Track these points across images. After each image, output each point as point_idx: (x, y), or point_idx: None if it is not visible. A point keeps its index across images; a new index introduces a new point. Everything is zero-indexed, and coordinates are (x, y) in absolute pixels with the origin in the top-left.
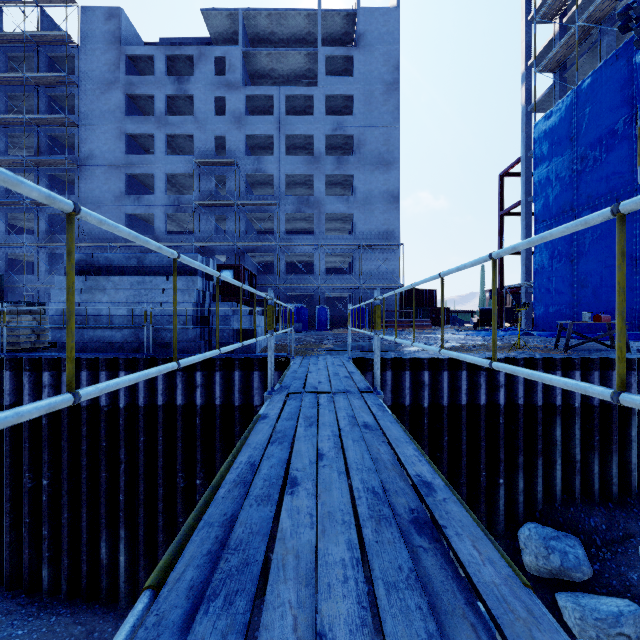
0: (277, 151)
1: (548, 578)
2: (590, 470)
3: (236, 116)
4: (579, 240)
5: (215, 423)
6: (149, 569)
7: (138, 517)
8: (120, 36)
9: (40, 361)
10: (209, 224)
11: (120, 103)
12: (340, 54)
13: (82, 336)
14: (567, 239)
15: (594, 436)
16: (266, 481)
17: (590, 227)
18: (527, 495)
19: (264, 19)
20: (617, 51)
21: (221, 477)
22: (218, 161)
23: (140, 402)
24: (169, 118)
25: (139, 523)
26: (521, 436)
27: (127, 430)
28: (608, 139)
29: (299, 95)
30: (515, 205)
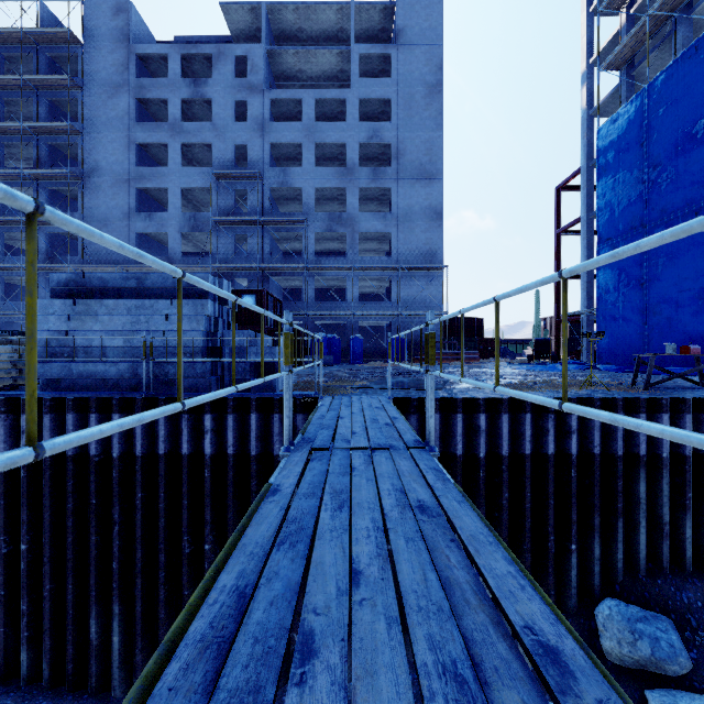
0: (305, 162)
1: (634, 669)
2: (681, 534)
3: (259, 123)
4: (651, 260)
5: (227, 476)
6: (148, 651)
7: (135, 589)
8: (129, 33)
9: (18, 401)
10: (229, 244)
11: (129, 108)
12: (376, 52)
13: (70, 371)
14: (636, 259)
15: (686, 493)
16: (257, 644)
17: (664, 245)
18: (604, 564)
19: (291, 14)
20: (696, 42)
21: (186, 619)
22: (239, 173)
23: (137, 451)
24: (184, 125)
25: (136, 596)
26: (597, 492)
27: (122, 484)
28: (686, 144)
29: (330, 99)
30: (574, 222)
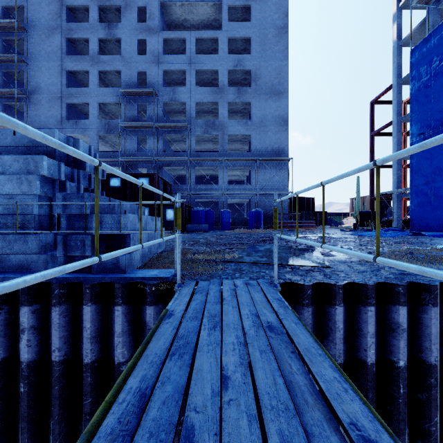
0: (188, 83)
1: None
2: None
3: (155, 55)
4: None
5: (51, 392)
6: None
7: None
8: None
9: None
10: (133, 143)
11: (61, 45)
12: (240, 4)
13: None
14: None
15: None
16: None
17: None
18: None
19: None
20: None
21: None
22: (140, 91)
23: None
24: (101, 57)
25: None
26: None
27: None
28: None
29: (206, 38)
30: (386, 125)
